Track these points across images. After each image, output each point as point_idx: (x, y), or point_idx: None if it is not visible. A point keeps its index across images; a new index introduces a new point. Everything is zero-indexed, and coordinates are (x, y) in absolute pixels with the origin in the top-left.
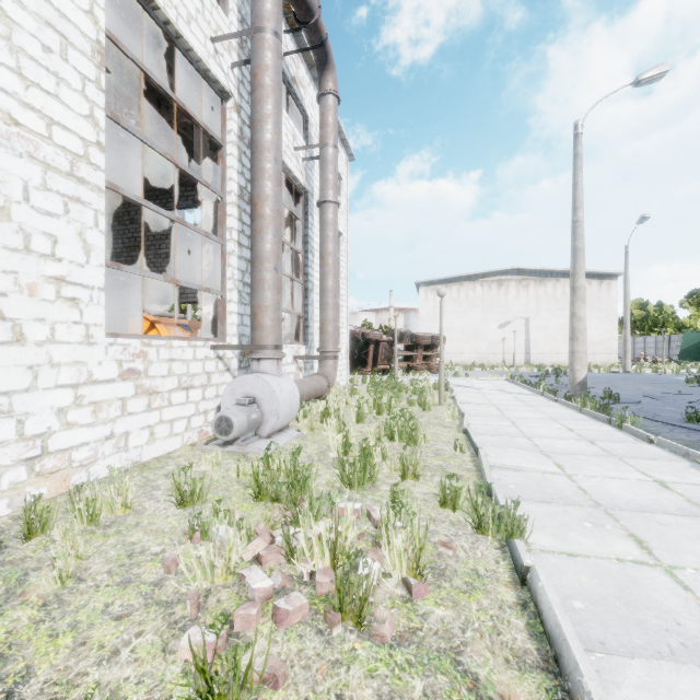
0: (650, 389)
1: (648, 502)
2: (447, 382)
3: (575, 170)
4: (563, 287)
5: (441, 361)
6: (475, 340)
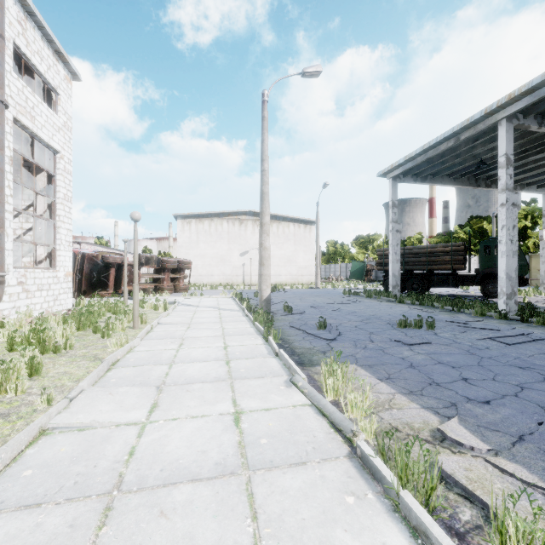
0: (320, 301)
1: (191, 460)
2: (166, 302)
3: (263, 129)
4: (283, 227)
5: (134, 285)
6: (222, 265)
